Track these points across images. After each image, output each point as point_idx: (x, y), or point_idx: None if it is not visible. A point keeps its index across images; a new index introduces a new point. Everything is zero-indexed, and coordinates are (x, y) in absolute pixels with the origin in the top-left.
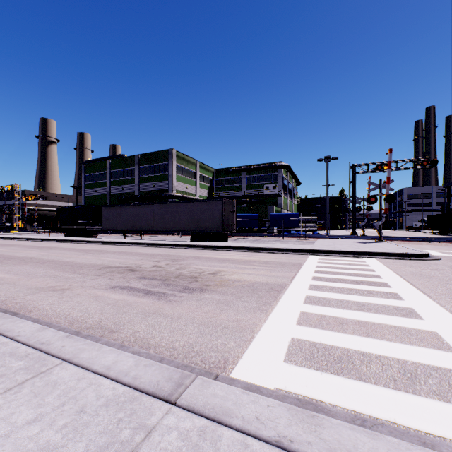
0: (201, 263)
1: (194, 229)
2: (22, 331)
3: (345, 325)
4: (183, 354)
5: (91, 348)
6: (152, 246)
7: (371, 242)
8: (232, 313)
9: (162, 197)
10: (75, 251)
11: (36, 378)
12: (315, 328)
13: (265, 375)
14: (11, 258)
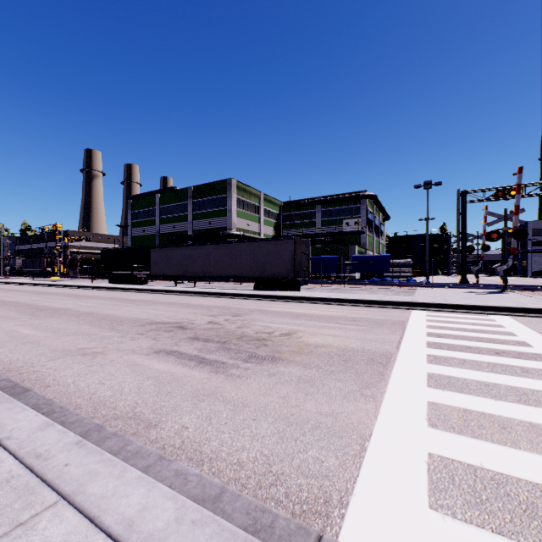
0: (269, 319)
1: (258, 275)
2: (16, 429)
3: (510, 431)
4: (255, 479)
5: (108, 472)
6: (207, 295)
7: (492, 293)
8: (322, 401)
9: (219, 236)
10: (118, 301)
11: (6, 538)
12: (461, 434)
13: (405, 539)
14: (44, 309)
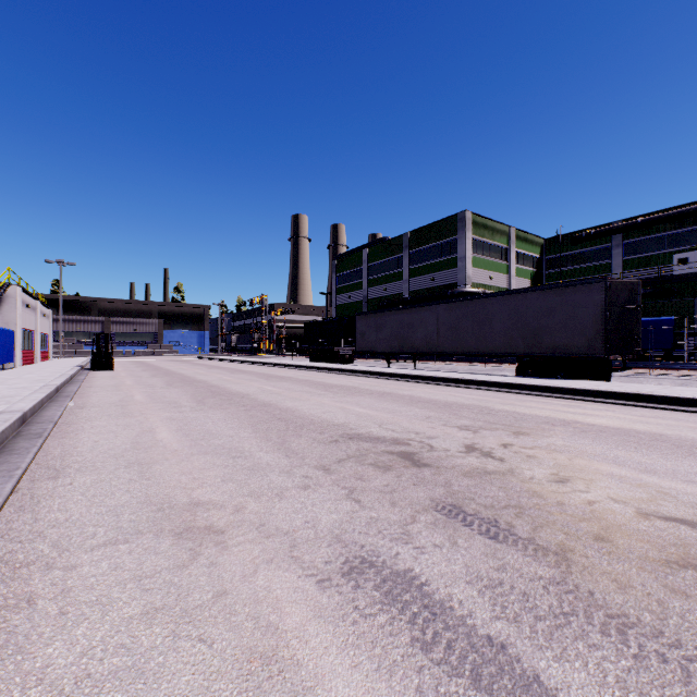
0: (627, 457)
1: (525, 351)
2: None
3: None
4: None
5: None
6: (438, 382)
7: None
8: None
9: (446, 297)
10: (310, 387)
11: None
12: None
13: None
14: (221, 393)
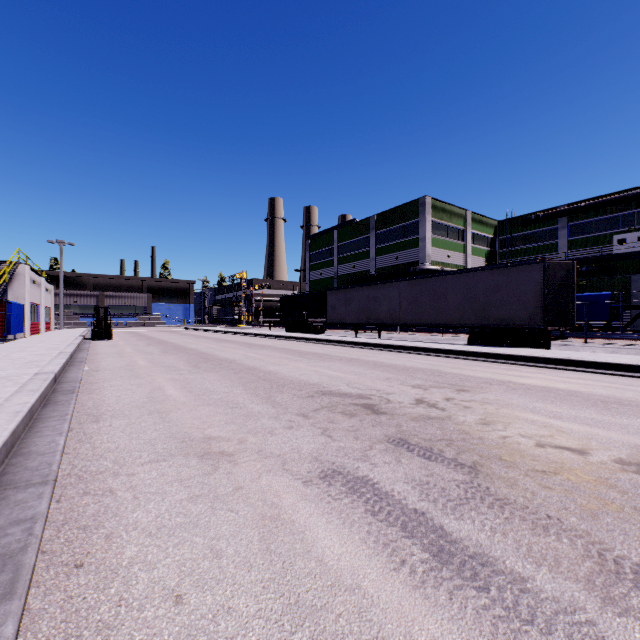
0: (542, 407)
1: (476, 323)
2: None
3: None
4: None
5: None
6: (399, 350)
7: None
8: None
9: (408, 274)
10: (288, 354)
11: None
12: None
13: None
14: (211, 359)
